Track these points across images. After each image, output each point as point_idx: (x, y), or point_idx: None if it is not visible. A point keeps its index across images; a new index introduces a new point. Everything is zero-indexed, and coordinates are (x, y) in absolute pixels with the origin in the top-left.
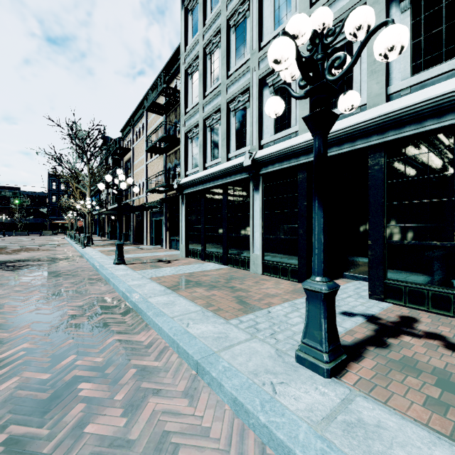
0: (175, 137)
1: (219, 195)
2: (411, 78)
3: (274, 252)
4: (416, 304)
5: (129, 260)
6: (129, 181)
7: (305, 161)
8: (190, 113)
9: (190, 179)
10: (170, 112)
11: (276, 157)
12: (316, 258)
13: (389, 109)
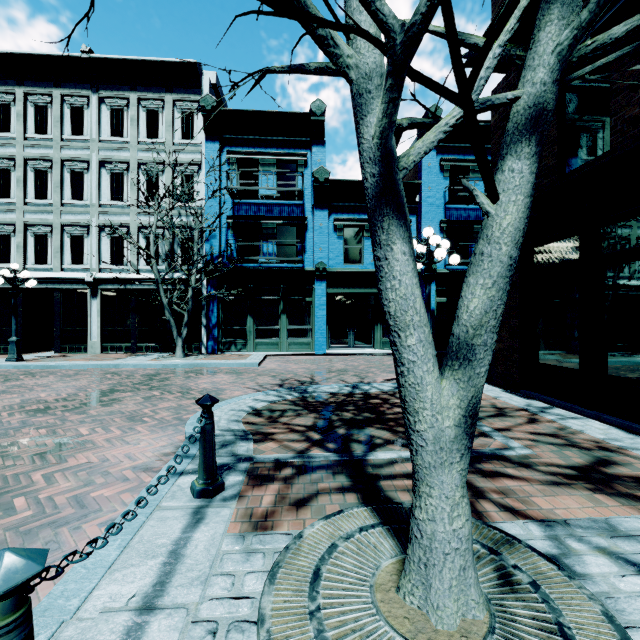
0: None
1: None
2: (71, 265)
3: None
4: (72, 352)
5: None
6: None
7: (21, 287)
8: None
9: None
10: None
11: None
12: (13, 332)
13: (61, 276)
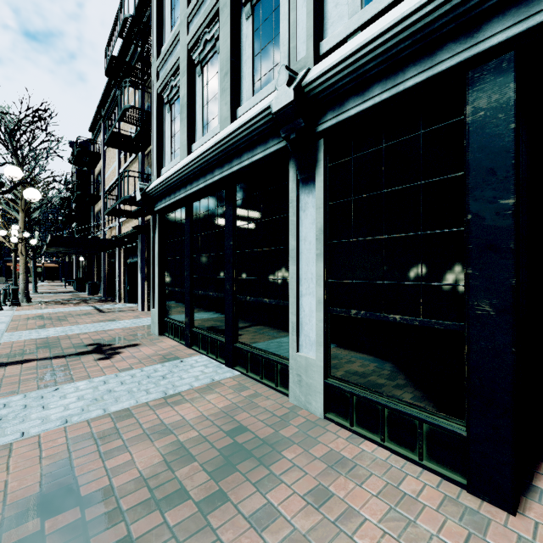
0: (148, 112)
1: (217, 209)
2: None
3: (364, 361)
4: None
5: (29, 348)
6: (9, 173)
7: (513, 33)
8: (165, 49)
9: (161, 178)
10: (149, 81)
11: (379, 58)
12: None
13: None
